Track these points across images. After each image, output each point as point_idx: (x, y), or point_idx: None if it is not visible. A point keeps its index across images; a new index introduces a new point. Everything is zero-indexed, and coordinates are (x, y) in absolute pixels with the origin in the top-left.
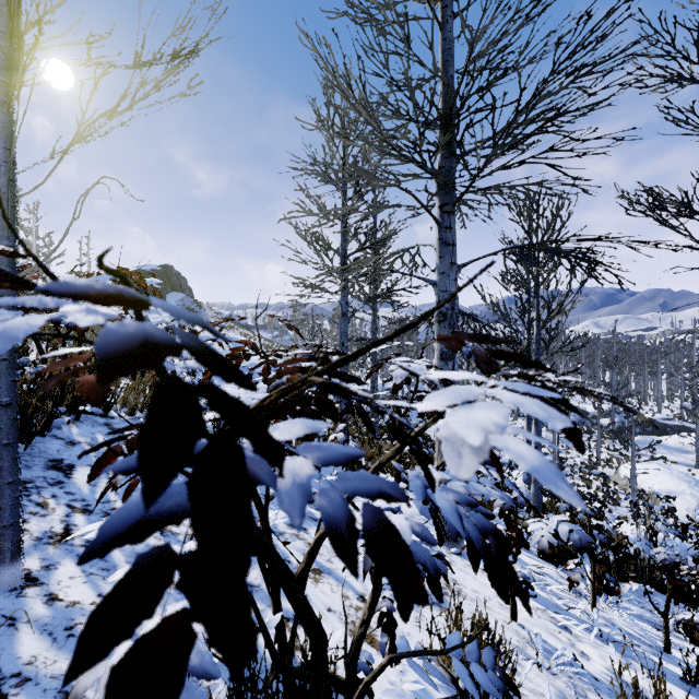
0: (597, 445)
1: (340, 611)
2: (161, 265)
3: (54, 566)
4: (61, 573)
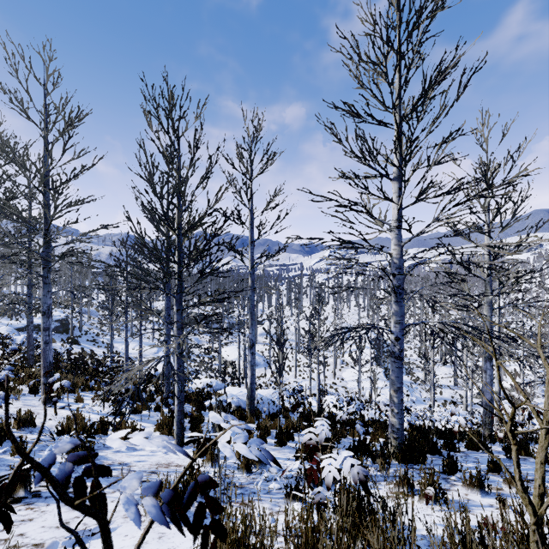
0: (212, 339)
1: None
2: None
3: None
4: None
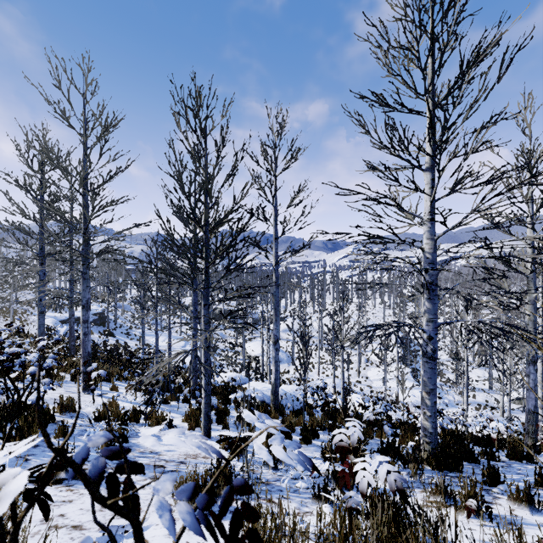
0: (236, 335)
1: None
2: None
3: None
4: None
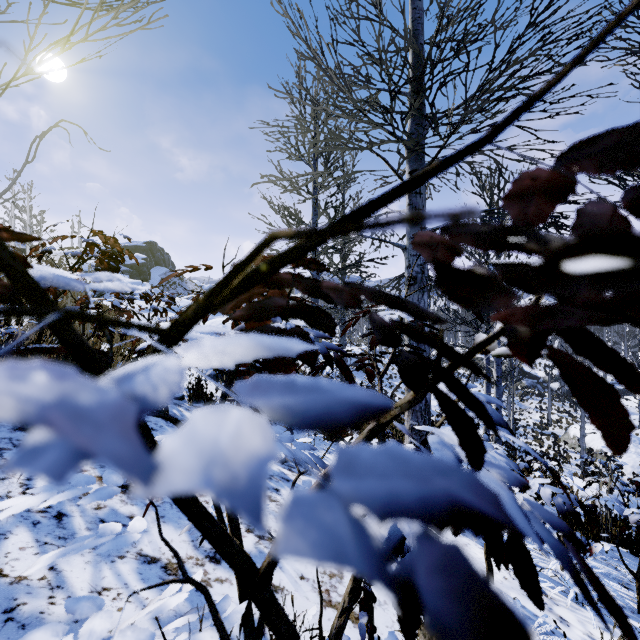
0: (548, 407)
1: (313, 578)
2: (146, 242)
3: (4, 535)
4: (11, 544)
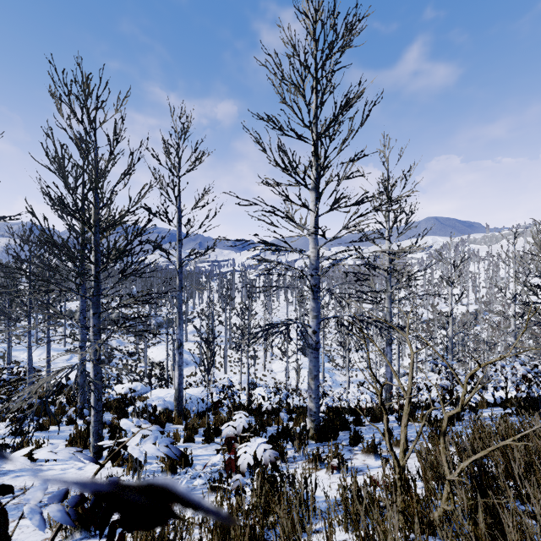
0: (137, 340)
1: None
2: None
3: None
4: None
